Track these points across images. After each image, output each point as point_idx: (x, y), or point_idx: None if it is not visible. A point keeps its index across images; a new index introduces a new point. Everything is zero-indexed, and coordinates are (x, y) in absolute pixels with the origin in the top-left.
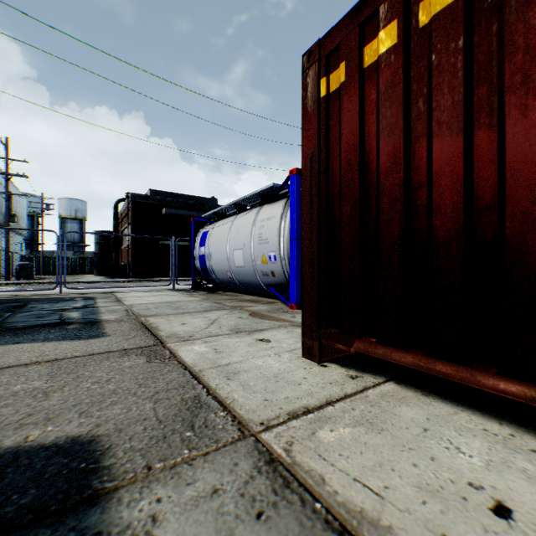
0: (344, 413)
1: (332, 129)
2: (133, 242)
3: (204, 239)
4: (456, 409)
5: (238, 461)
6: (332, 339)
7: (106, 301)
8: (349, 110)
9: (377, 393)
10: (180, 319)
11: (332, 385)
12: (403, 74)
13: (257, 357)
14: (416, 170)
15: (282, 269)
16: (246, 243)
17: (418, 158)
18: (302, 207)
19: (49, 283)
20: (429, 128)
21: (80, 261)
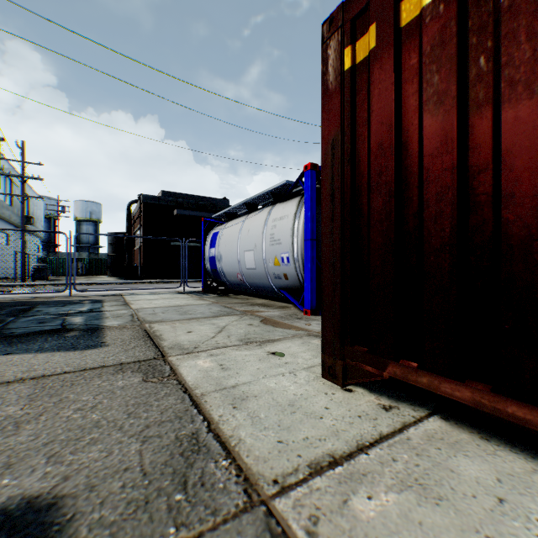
0: (383, 466)
1: (358, 107)
2: (145, 243)
3: (214, 240)
4: (533, 463)
5: None
6: (358, 359)
7: (113, 305)
8: (381, 81)
9: (421, 433)
10: (186, 326)
11: (362, 420)
12: (456, 26)
13: (269, 376)
14: (475, 148)
15: (296, 271)
16: (257, 244)
17: (478, 133)
18: (322, 201)
19: (63, 284)
20: (495, 92)
21: (95, 263)
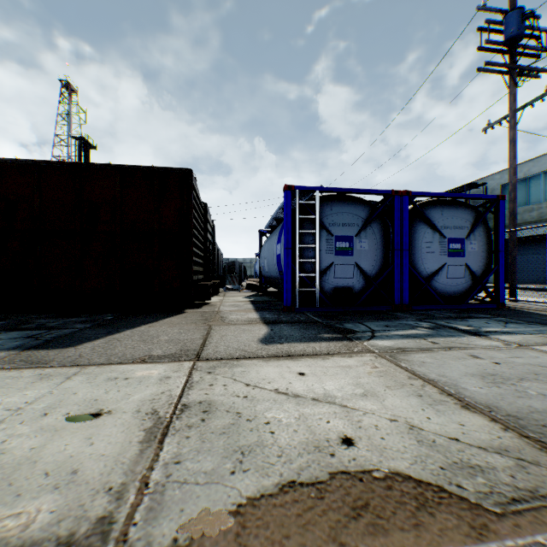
0: None
1: None
2: None
3: None
4: None
5: None
6: None
7: None
8: None
9: None
10: (348, 373)
11: None
12: None
13: (47, 394)
14: None
15: None
16: None
17: None
18: None
19: None
20: None
21: None
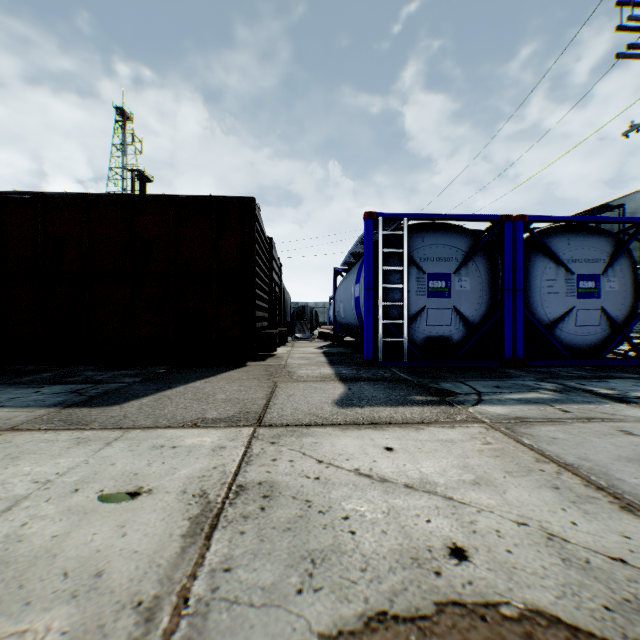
0: None
1: None
2: None
3: None
4: None
5: (6, 424)
6: None
7: None
8: None
9: None
10: (451, 450)
11: None
12: None
13: (81, 464)
14: None
15: None
16: None
17: None
18: None
19: None
20: None
21: None
